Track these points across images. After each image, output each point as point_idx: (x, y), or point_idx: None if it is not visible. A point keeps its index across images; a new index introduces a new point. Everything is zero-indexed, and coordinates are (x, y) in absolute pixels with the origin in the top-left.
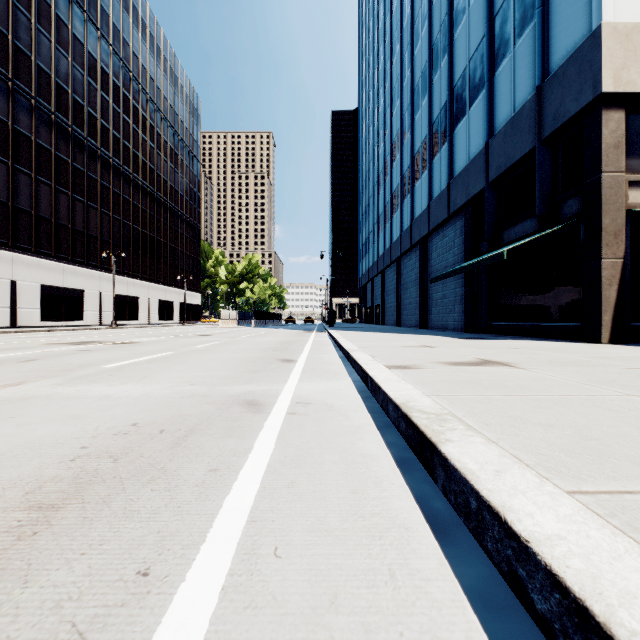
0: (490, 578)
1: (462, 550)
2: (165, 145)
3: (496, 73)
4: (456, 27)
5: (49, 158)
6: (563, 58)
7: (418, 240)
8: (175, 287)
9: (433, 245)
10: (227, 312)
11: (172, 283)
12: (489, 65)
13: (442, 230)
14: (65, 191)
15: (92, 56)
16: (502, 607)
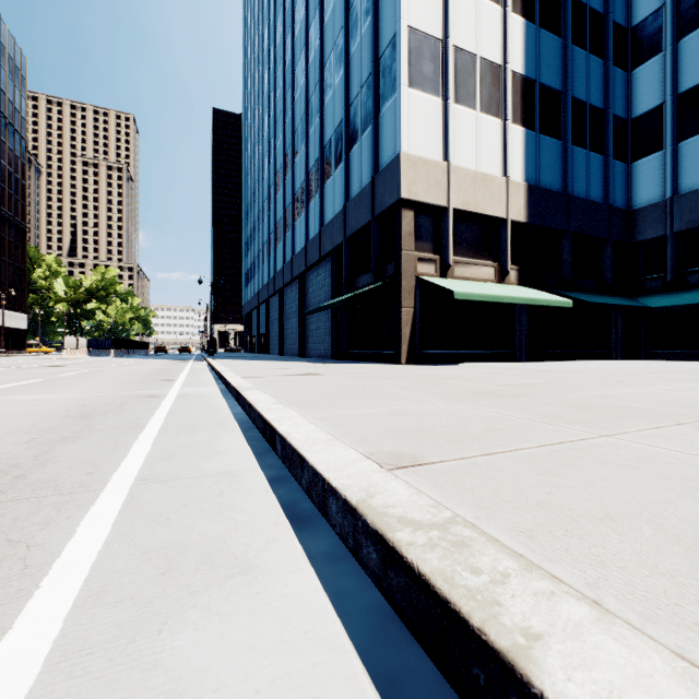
0: (337, 543)
1: (320, 531)
2: None
3: (351, 152)
4: (326, 97)
5: None
6: (385, 163)
7: (298, 275)
8: None
9: (310, 281)
10: (74, 339)
11: None
12: (346, 143)
13: (317, 269)
14: None
15: None
16: (342, 558)
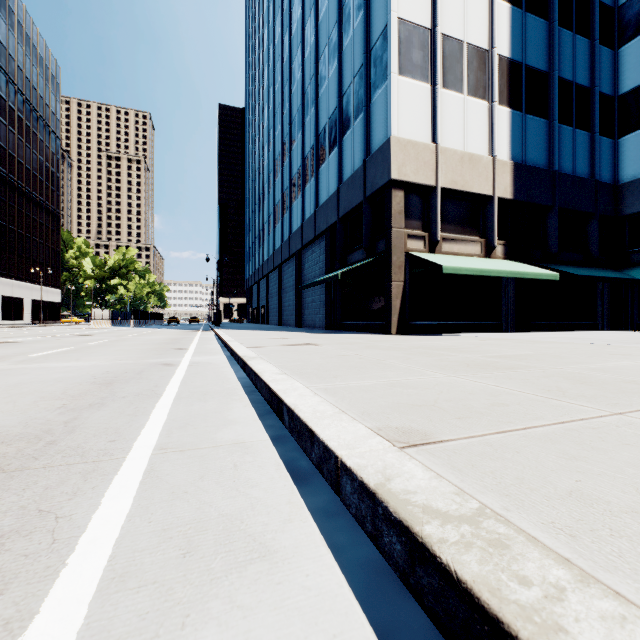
0: (332, 500)
1: (316, 488)
2: (12, 113)
3: (344, 138)
4: (320, 88)
5: None
6: (376, 147)
7: (295, 252)
8: (26, 281)
9: (306, 258)
10: (100, 311)
11: (22, 277)
12: (340, 130)
13: (312, 246)
14: None
15: None
16: (336, 514)
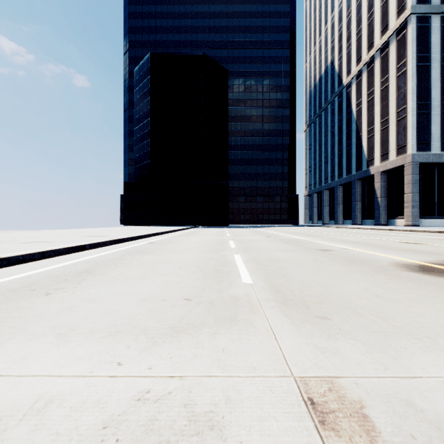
0: None
1: None
2: None
3: None
4: None
5: None
6: None
7: None
8: None
9: None
10: None
11: None
12: None
13: None
14: None
15: None
16: None
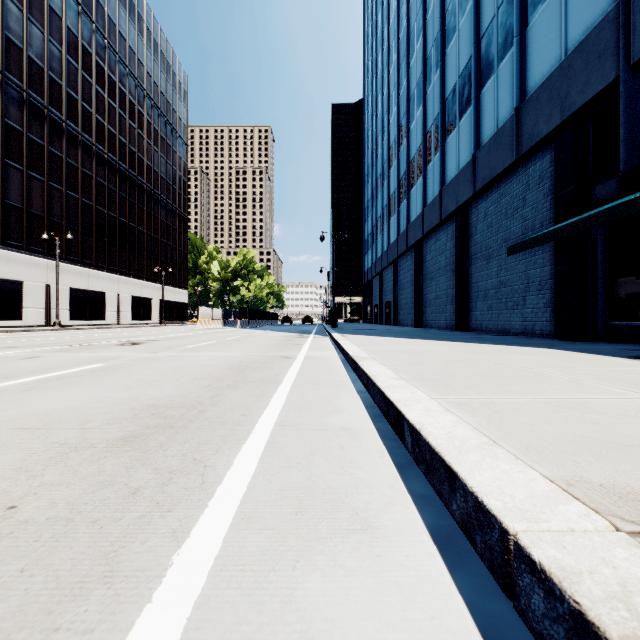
0: None
1: None
2: (141, 117)
3: None
4: None
5: None
6: None
7: (453, 210)
8: (154, 282)
9: (479, 213)
10: (209, 310)
11: (150, 277)
12: None
13: (498, 188)
14: None
15: None
16: None
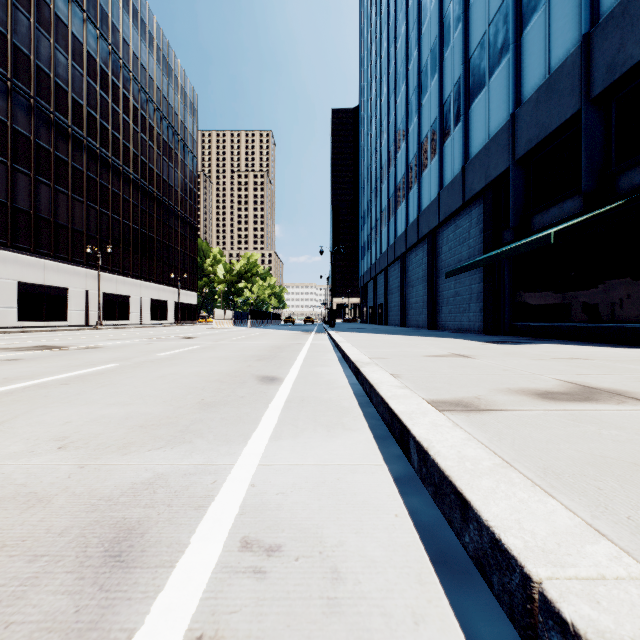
0: None
1: (491, 599)
2: (158, 138)
3: (524, 32)
4: None
5: (28, 146)
6: None
7: (426, 233)
8: (169, 286)
9: (444, 238)
10: (222, 312)
11: (166, 282)
12: (515, 24)
13: (454, 221)
14: (46, 182)
15: (77, 39)
16: None
